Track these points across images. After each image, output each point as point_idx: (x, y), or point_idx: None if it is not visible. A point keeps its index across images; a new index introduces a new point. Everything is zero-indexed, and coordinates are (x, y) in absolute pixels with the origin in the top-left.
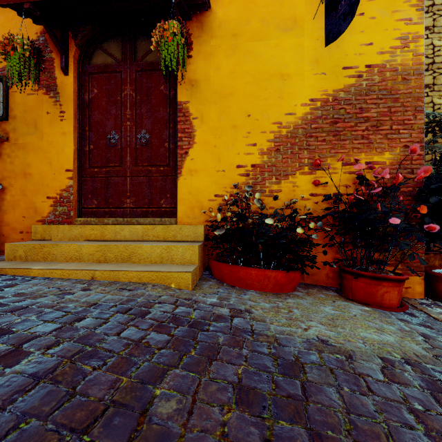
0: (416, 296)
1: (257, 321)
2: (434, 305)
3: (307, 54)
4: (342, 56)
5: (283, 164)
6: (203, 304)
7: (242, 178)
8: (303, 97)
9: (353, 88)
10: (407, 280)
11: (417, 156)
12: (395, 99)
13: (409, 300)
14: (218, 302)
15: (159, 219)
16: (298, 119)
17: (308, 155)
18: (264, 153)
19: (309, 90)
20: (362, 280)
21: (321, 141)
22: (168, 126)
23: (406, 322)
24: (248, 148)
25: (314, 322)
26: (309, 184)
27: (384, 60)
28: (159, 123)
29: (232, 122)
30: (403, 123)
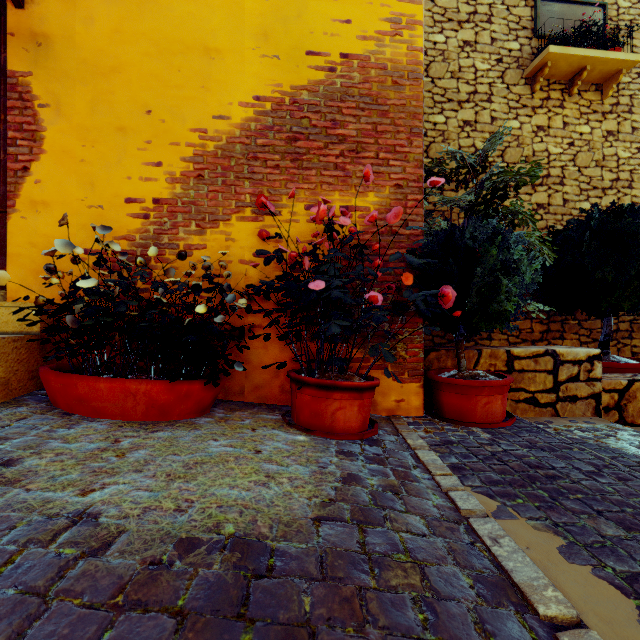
0: (412, 413)
1: None
2: (427, 425)
3: (250, 21)
4: (305, 34)
5: (209, 202)
6: None
7: (135, 222)
8: (243, 92)
9: (323, 88)
10: (399, 390)
11: (413, 202)
12: (383, 112)
13: (399, 419)
14: None
15: None
16: (234, 128)
17: (251, 188)
18: (177, 180)
19: (252, 80)
20: (307, 392)
21: (272, 168)
22: None
23: (344, 457)
24: (147, 169)
25: (138, 474)
26: (252, 238)
27: (367, 50)
28: None
29: (117, 120)
30: (394, 151)
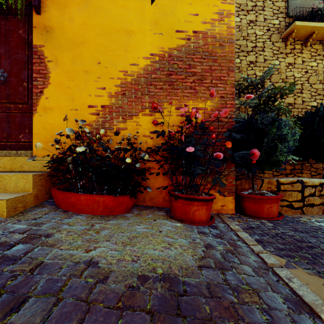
0: (229, 212)
1: (43, 246)
2: (238, 218)
3: (148, 16)
4: (175, 22)
5: (128, 106)
6: (0, 231)
7: (93, 117)
8: (145, 52)
9: (184, 48)
10: (222, 200)
11: (230, 105)
12: (214, 59)
13: (223, 215)
14: (24, 228)
15: (14, 152)
16: (140, 69)
17: (149, 99)
18: (113, 96)
19: (149, 46)
20: (180, 201)
21: (159, 89)
22: (26, 67)
23: (202, 235)
24: (98, 91)
25: (108, 242)
26: (149, 124)
27: (206, 28)
28: (18, 64)
29: (84, 67)
30: (220, 79)
